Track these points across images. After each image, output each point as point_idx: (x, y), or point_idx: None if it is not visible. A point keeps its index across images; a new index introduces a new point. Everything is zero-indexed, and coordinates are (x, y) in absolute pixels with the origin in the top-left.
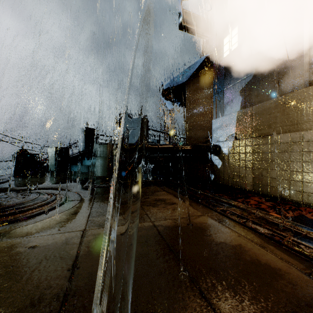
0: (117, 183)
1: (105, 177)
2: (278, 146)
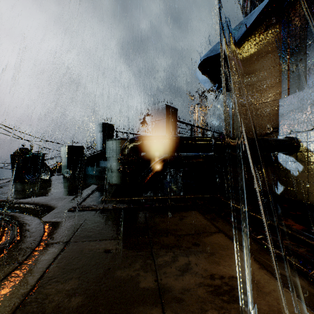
0: (128, 202)
1: (116, 186)
2: None
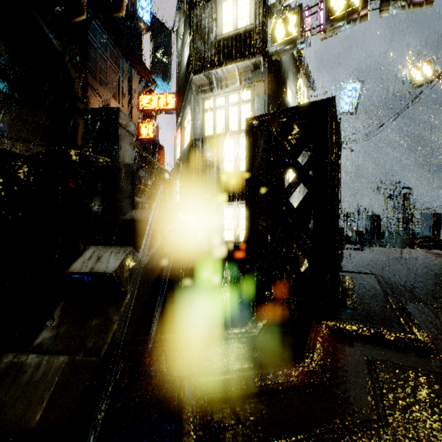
0: None
1: None
2: None
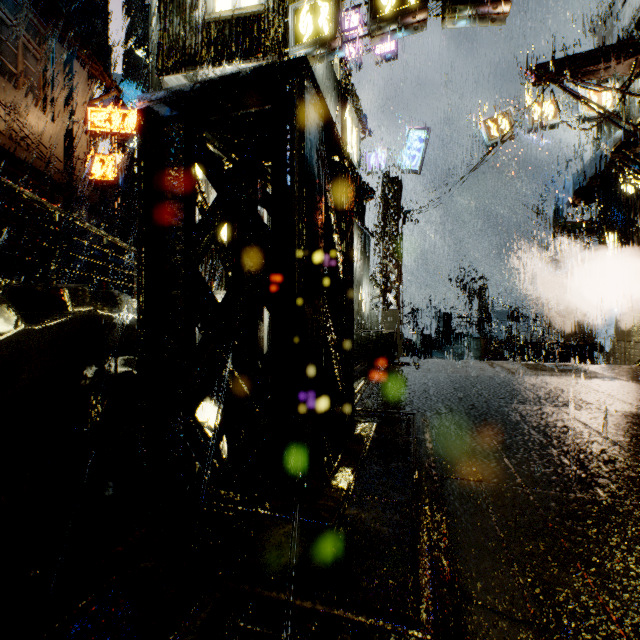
0: None
1: None
2: (638, 352)
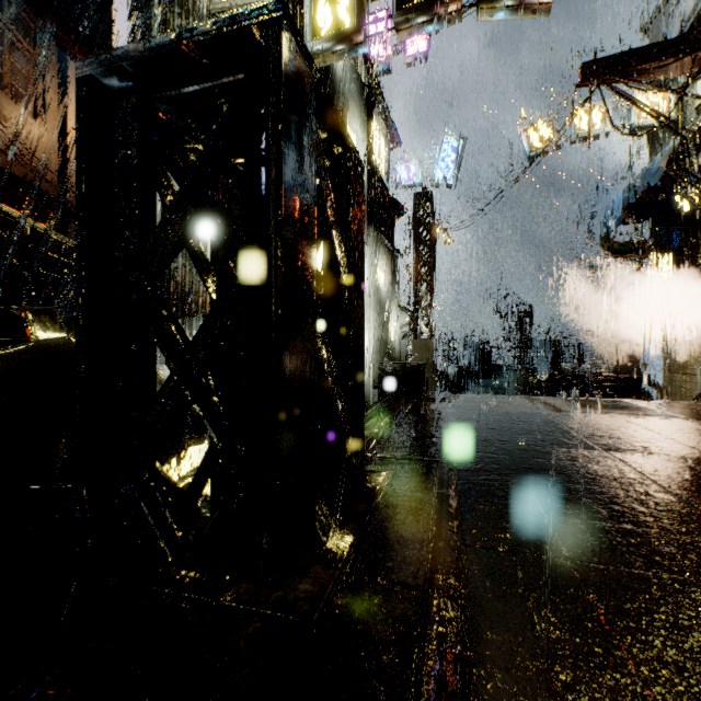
0: None
1: None
2: (695, 386)
